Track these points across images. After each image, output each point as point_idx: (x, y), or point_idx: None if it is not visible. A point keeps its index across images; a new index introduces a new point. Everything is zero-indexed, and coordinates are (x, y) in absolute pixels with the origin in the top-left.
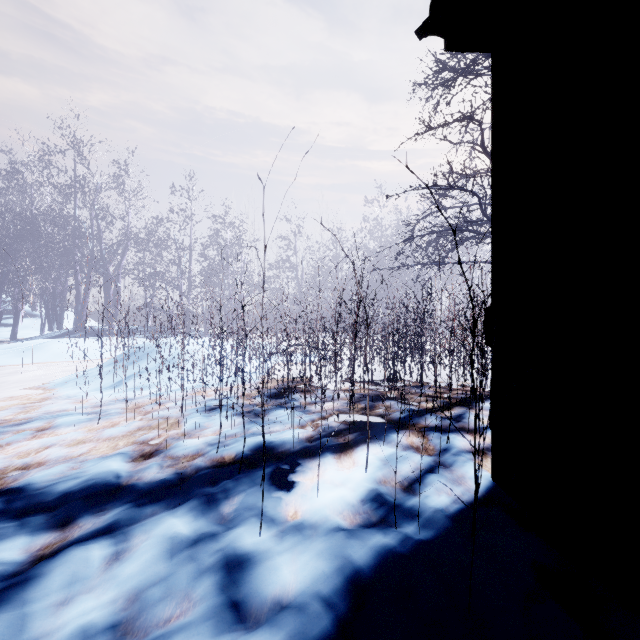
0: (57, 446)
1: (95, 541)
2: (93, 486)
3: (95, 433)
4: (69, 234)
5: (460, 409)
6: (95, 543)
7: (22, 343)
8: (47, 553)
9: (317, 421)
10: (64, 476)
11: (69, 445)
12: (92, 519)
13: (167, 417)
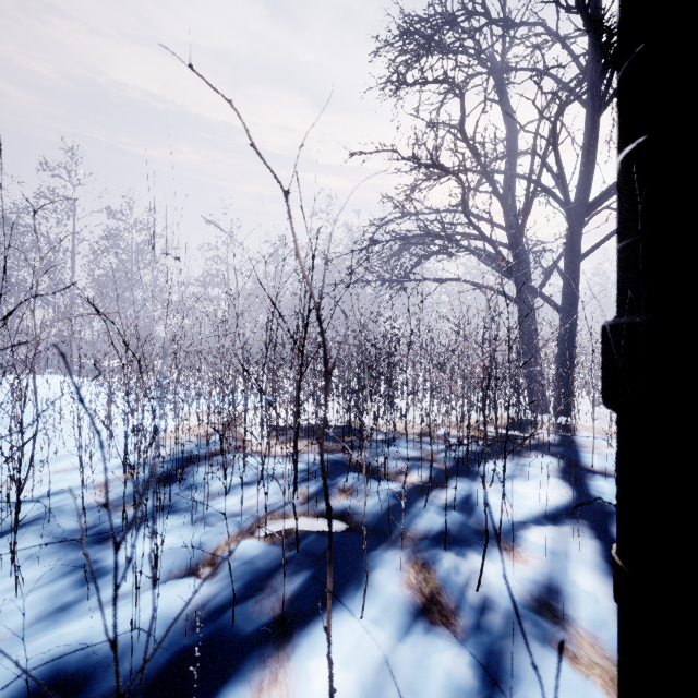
0: None
1: None
2: None
3: None
4: None
5: (460, 486)
6: None
7: None
8: None
9: (225, 545)
10: None
11: None
12: None
13: None
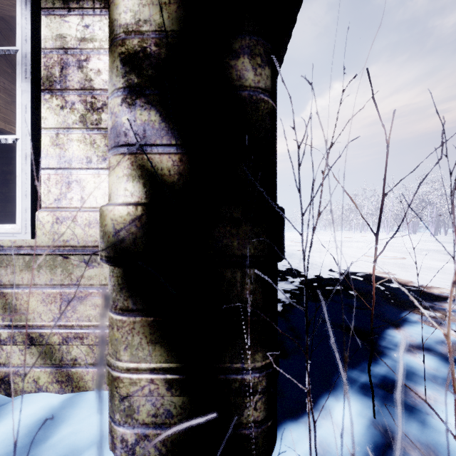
0: None
1: None
2: None
3: None
4: None
5: None
6: None
7: None
8: None
9: None
10: None
11: None
12: None
13: None
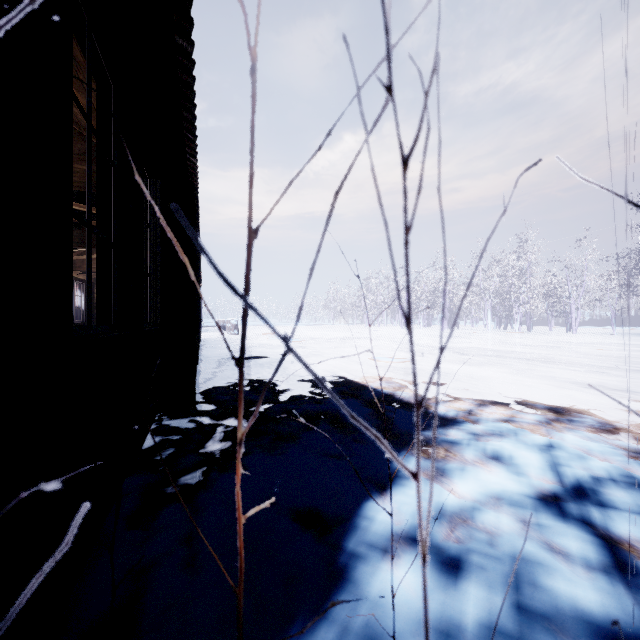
0: None
1: (601, 553)
2: None
3: None
4: None
5: None
6: (595, 550)
7: None
8: (620, 545)
9: None
10: None
11: None
12: None
13: None
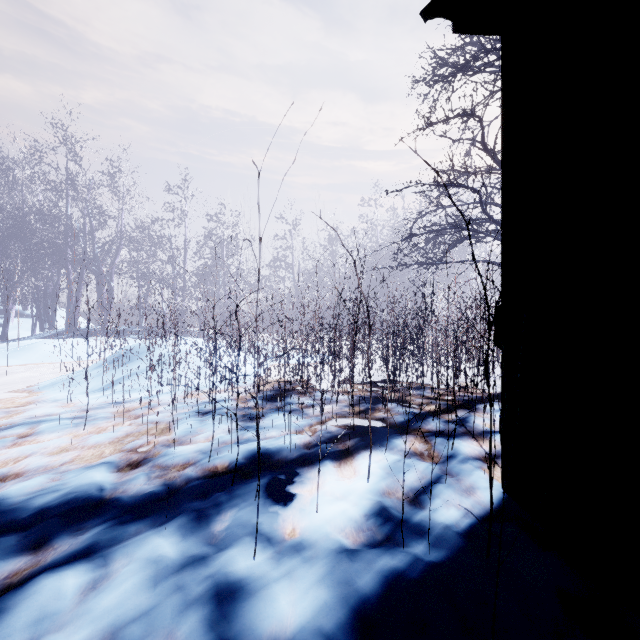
0: (38, 455)
1: (70, 567)
2: (73, 501)
3: (80, 440)
4: (61, 232)
5: (463, 412)
6: (70, 569)
7: (11, 344)
8: (15, 582)
9: (315, 426)
10: (42, 489)
11: (51, 453)
12: (69, 540)
13: (156, 424)
